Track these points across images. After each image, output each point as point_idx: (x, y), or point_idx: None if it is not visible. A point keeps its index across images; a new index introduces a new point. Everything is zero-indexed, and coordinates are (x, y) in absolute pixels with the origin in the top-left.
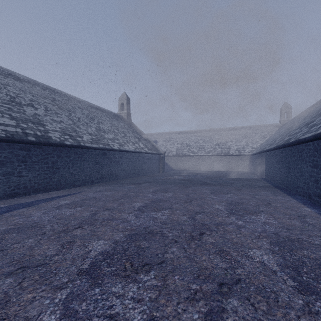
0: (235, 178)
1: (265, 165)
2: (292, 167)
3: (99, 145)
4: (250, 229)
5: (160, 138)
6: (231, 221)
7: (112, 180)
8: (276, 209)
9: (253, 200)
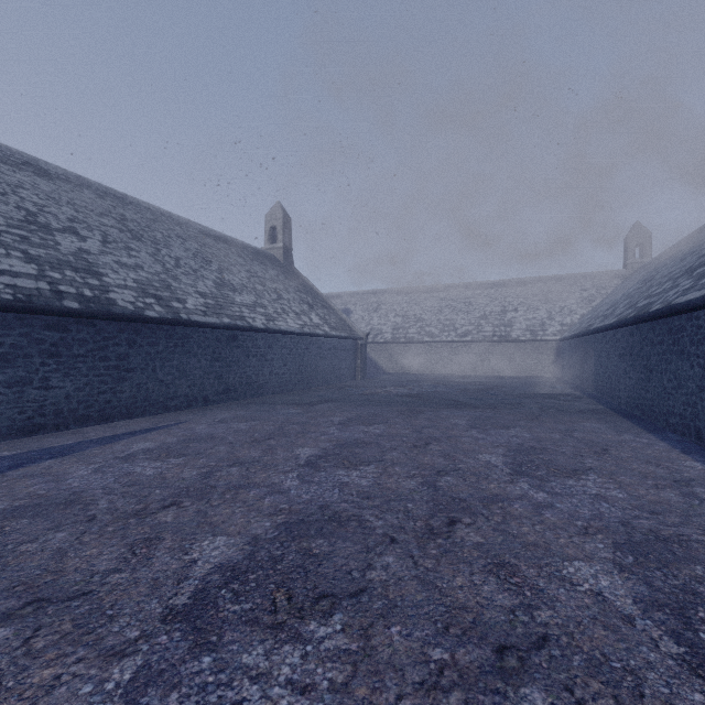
0: (524, 392)
1: (592, 364)
2: (655, 367)
3: (221, 319)
4: (564, 513)
5: (357, 303)
6: (521, 493)
7: (251, 397)
8: (622, 465)
9: (568, 443)
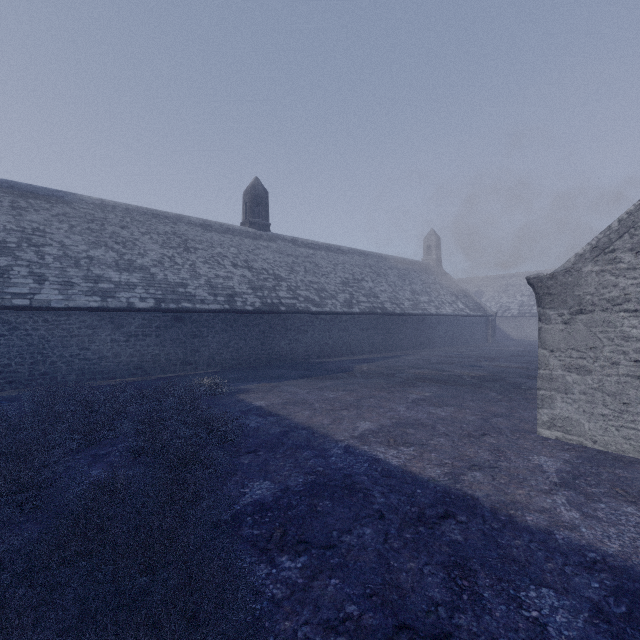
0: None
1: None
2: None
3: (418, 311)
4: None
5: (488, 285)
6: None
7: (430, 348)
8: None
9: None
